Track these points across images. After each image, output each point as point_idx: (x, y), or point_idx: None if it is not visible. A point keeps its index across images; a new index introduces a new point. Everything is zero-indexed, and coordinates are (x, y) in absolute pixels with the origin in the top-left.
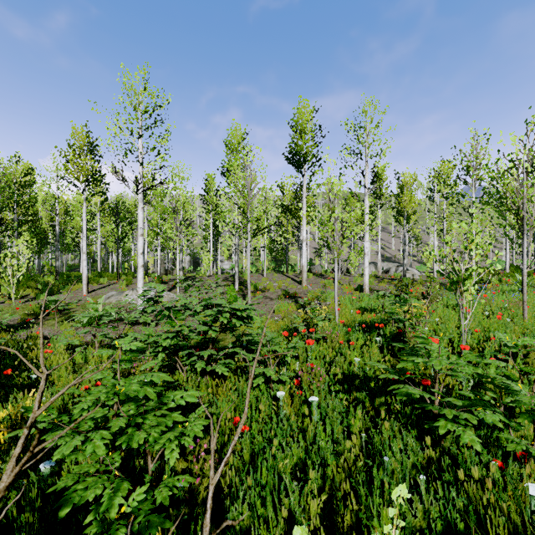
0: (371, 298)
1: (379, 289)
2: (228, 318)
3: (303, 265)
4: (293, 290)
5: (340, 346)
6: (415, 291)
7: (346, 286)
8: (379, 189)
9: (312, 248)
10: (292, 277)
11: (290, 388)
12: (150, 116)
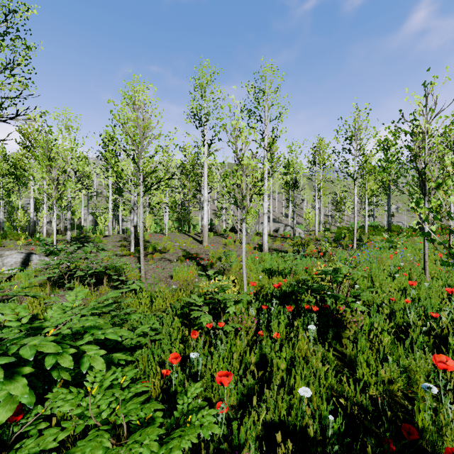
0: (273, 257)
1: (275, 248)
2: None
3: (205, 225)
4: (195, 250)
5: (255, 332)
6: (309, 249)
7: (246, 245)
8: (271, 158)
9: (211, 210)
10: (194, 237)
11: None
12: (2, 26)
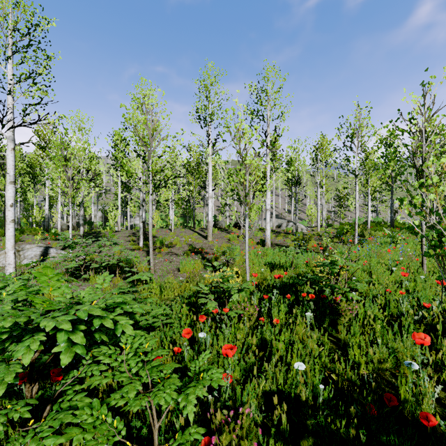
0: (275, 252)
1: (278, 243)
2: (41, 345)
3: (209, 220)
4: (200, 245)
5: (257, 319)
6: (310, 244)
7: (249, 240)
8: (274, 155)
9: (215, 206)
10: (199, 232)
11: (194, 440)
12: (25, 38)
